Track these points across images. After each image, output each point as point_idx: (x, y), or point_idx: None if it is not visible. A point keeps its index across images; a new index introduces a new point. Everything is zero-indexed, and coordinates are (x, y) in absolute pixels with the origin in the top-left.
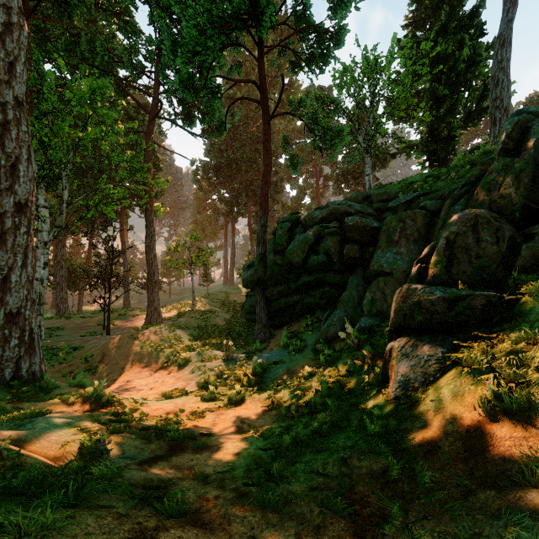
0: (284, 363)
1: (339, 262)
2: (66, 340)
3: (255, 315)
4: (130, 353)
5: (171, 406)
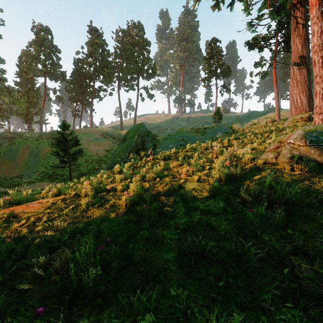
0: None
1: None
2: None
3: None
4: None
5: None
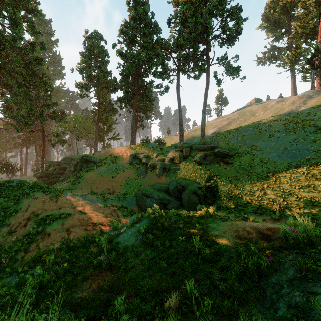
0: None
1: (59, 173)
2: None
3: None
4: None
5: None
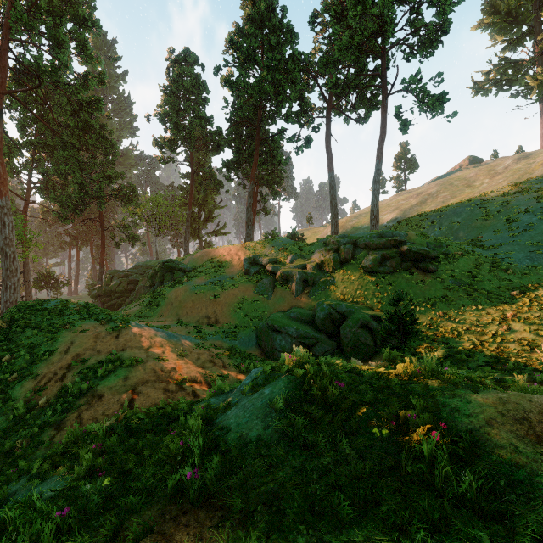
0: None
1: (128, 290)
2: None
3: None
4: None
5: None
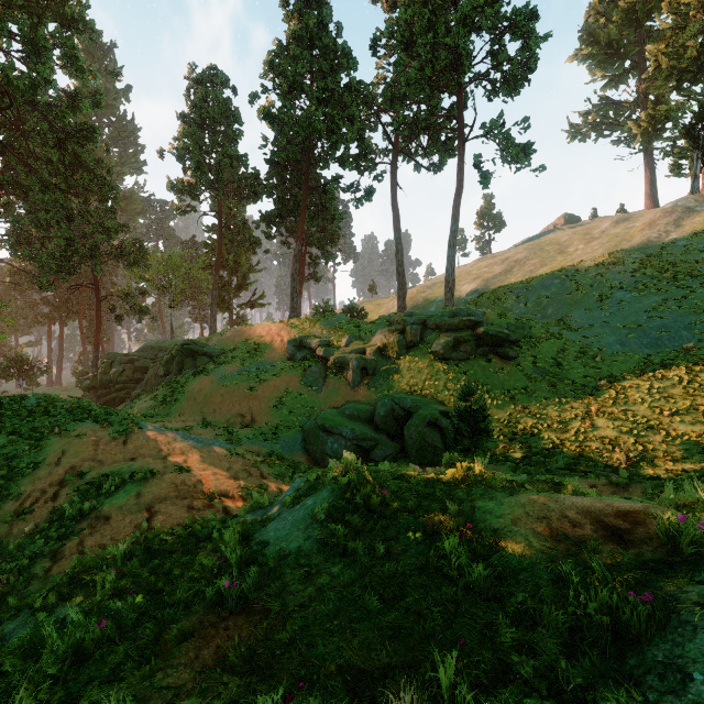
0: None
1: (133, 380)
2: None
3: None
4: None
5: None
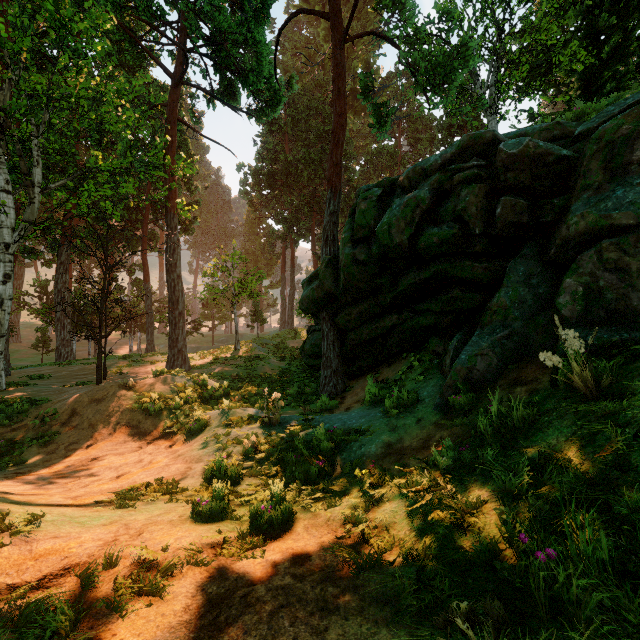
0: (377, 432)
1: (485, 236)
2: (34, 391)
3: (320, 359)
4: (114, 410)
5: (99, 538)
